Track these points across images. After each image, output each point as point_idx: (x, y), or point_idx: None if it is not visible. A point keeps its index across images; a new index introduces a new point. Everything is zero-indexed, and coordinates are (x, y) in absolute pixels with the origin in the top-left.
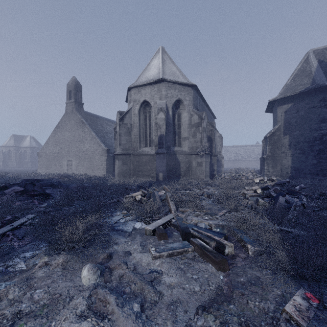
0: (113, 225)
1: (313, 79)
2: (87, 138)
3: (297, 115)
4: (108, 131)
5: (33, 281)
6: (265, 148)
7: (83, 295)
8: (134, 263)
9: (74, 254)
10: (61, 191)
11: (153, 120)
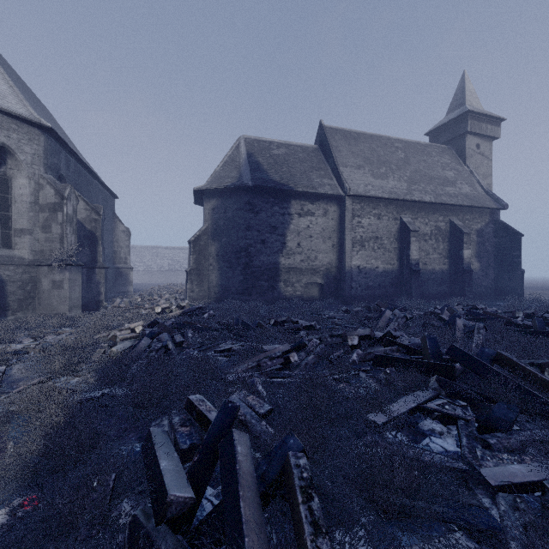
0: None
1: (241, 175)
2: None
3: (225, 216)
4: None
5: None
6: (189, 258)
7: None
8: None
9: None
10: None
11: None
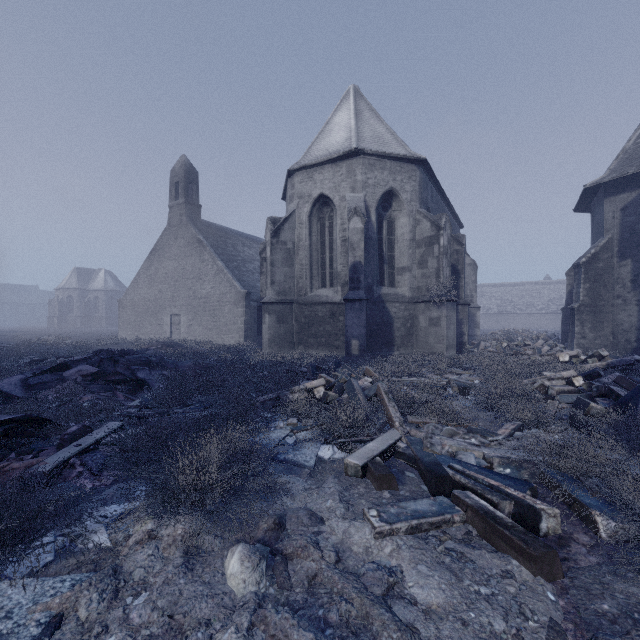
0: (274, 449)
1: None
2: (207, 272)
3: None
4: (246, 258)
5: (127, 577)
6: (576, 289)
7: (235, 621)
8: (334, 546)
9: (206, 517)
10: (165, 376)
11: (337, 234)
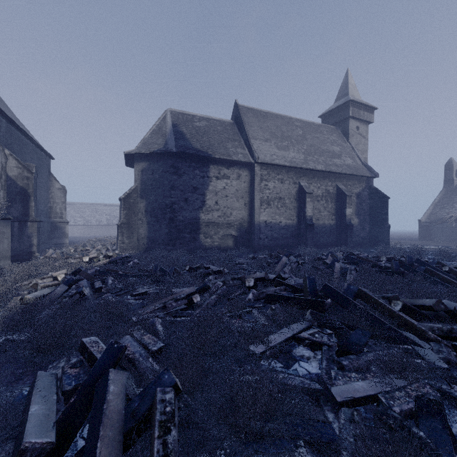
0: None
1: (166, 142)
2: None
3: (152, 177)
4: None
5: None
6: (120, 213)
7: None
8: None
9: None
10: None
11: None
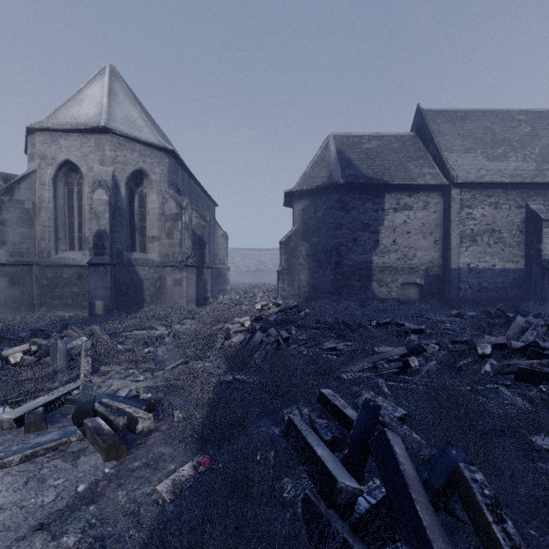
0: None
1: (331, 173)
2: None
3: (315, 216)
4: None
5: None
6: (280, 258)
7: None
8: None
9: None
10: None
11: (85, 201)
